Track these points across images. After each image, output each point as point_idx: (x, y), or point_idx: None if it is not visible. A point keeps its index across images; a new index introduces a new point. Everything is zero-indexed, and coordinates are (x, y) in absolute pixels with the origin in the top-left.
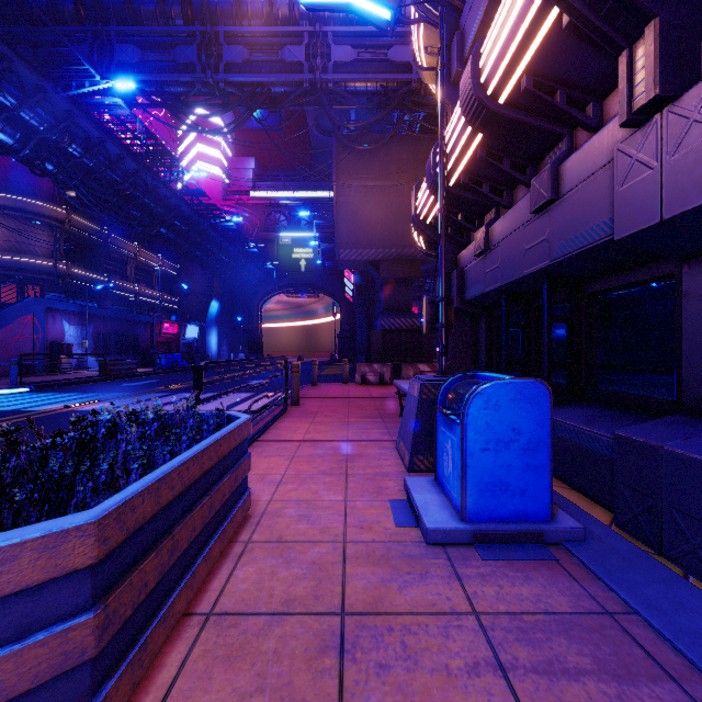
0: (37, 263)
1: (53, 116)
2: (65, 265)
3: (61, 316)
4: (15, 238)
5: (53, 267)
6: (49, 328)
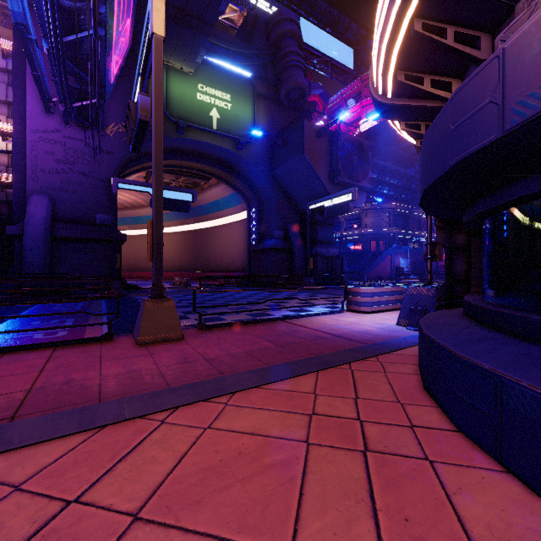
0: (384, 231)
1: (406, 178)
2: (394, 229)
3: (399, 255)
4: (376, 221)
5: (390, 231)
6: (395, 260)
